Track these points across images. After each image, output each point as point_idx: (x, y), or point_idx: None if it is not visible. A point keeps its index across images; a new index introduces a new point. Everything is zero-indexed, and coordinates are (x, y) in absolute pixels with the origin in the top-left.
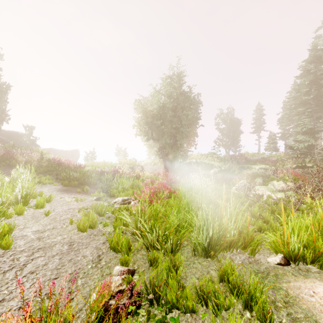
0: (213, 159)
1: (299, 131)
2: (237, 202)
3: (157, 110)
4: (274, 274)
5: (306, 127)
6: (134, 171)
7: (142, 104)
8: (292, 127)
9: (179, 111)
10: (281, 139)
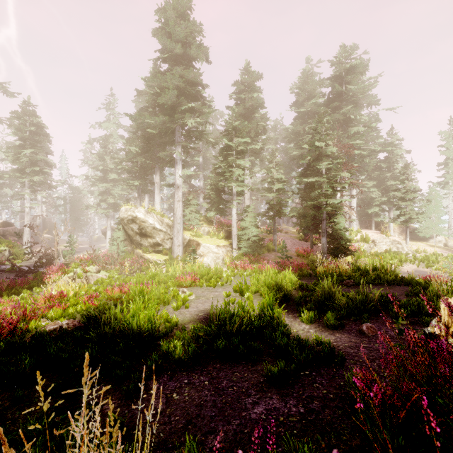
0: None
1: None
2: None
3: None
4: None
5: None
6: None
7: None
8: None
9: None
10: None
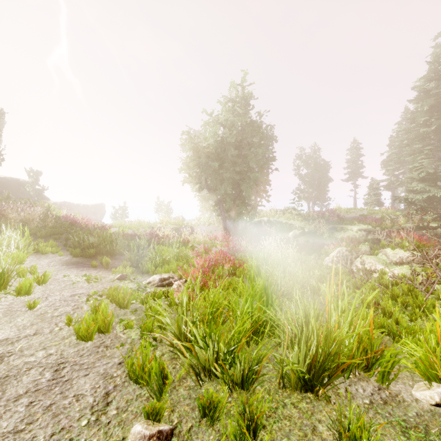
0: (293, 216)
1: (415, 177)
2: (337, 282)
3: (214, 147)
4: (440, 432)
5: (425, 172)
6: (181, 234)
7: (191, 137)
8: (403, 172)
9: (245, 148)
10: (387, 188)
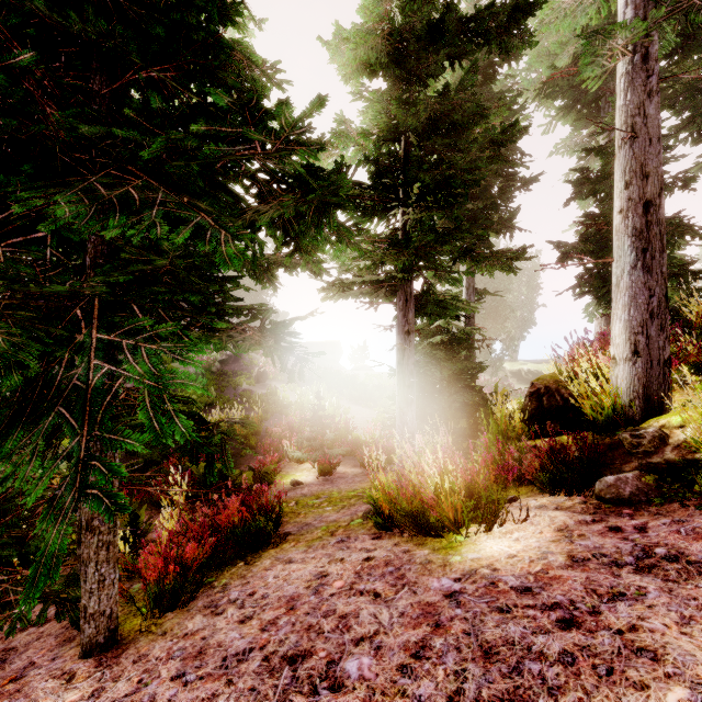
0: None
1: None
2: None
3: None
4: None
5: None
6: None
7: None
8: None
9: None
10: None
